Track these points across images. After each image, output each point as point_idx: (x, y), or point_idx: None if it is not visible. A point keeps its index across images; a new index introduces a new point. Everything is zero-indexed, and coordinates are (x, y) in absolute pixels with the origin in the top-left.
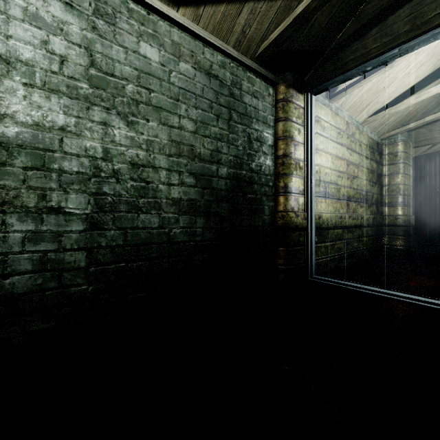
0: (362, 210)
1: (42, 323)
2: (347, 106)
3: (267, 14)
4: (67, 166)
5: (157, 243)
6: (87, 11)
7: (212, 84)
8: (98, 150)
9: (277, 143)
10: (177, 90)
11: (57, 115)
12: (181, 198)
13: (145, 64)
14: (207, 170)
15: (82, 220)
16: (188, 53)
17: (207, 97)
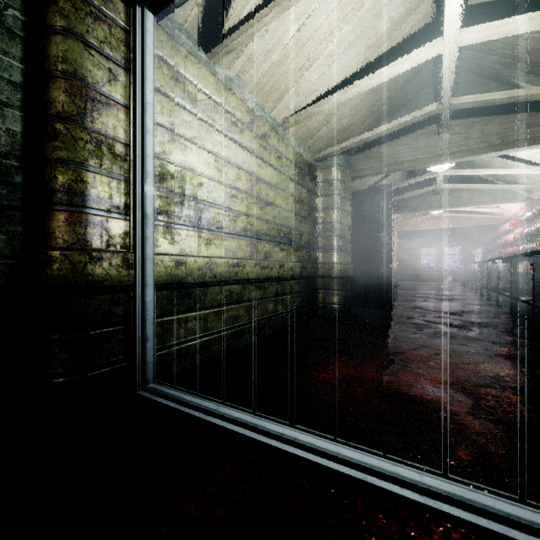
0: (283, 254)
1: None
2: (250, 84)
3: None
4: None
5: None
6: None
7: None
8: None
9: (42, 84)
10: None
11: None
12: None
13: None
14: None
15: None
16: None
17: None
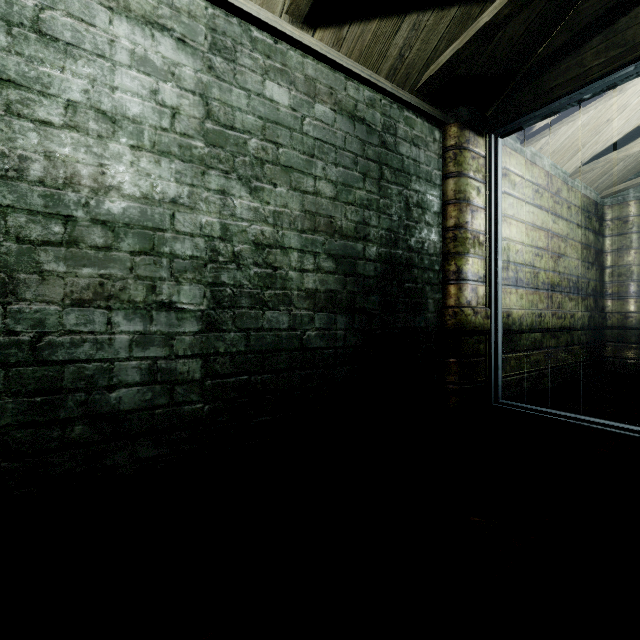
0: (572, 304)
1: (151, 449)
2: (549, 151)
3: (436, 28)
4: (179, 248)
5: (287, 349)
6: (202, 47)
7: (357, 130)
8: (215, 228)
9: (446, 209)
10: (311, 142)
11: (168, 184)
12: (316, 289)
13: (271, 110)
14: (351, 250)
15: (197, 318)
16: (325, 90)
17: (351, 150)
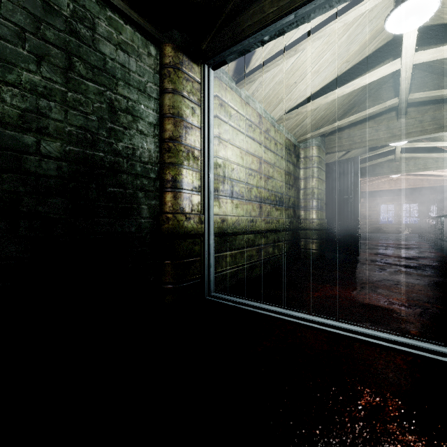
0: (278, 213)
1: None
2: (260, 97)
3: None
4: None
5: None
6: None
7: (25, 1)
8: None
9: (162, 122)
10: None
11: None
12: None
13: None
14: (12, 141)
15: None
16: None
17: (12, 19)
